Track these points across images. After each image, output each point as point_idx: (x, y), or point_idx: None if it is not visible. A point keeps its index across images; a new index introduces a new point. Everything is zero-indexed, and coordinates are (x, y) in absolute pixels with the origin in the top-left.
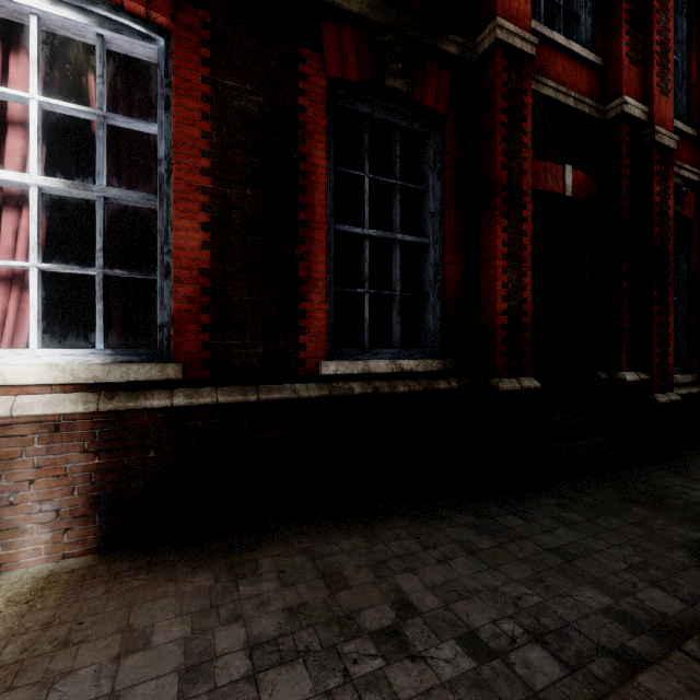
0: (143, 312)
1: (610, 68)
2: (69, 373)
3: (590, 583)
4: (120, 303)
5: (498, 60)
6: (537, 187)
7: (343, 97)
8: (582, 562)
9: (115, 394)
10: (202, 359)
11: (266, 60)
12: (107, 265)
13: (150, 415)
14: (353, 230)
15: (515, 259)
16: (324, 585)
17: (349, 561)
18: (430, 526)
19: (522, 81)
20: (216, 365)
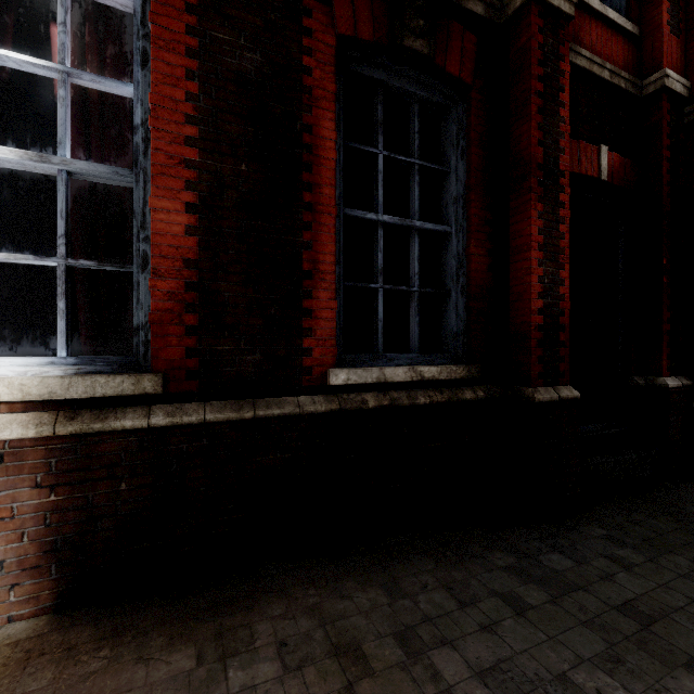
0: (119, 311)
1: (648, 38)
2: (17, 388)
3: (684, 665)
4: (90, 301)
5: (532, 19)
6: (571, 169)
7: (355, 61)
8: (663, 628)
9: (77, 413)
10: (187, 368)
11: (264, 11)
12: (73, 255)
13: (121, 438)
14: (366, 215)
15: (551, 250)
16: (339, 669)
17: (368, 627)
18: (462, 570)
19: (559, 45)
20: (203, 376)
